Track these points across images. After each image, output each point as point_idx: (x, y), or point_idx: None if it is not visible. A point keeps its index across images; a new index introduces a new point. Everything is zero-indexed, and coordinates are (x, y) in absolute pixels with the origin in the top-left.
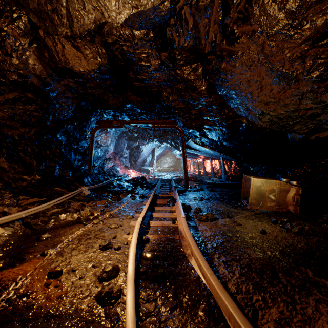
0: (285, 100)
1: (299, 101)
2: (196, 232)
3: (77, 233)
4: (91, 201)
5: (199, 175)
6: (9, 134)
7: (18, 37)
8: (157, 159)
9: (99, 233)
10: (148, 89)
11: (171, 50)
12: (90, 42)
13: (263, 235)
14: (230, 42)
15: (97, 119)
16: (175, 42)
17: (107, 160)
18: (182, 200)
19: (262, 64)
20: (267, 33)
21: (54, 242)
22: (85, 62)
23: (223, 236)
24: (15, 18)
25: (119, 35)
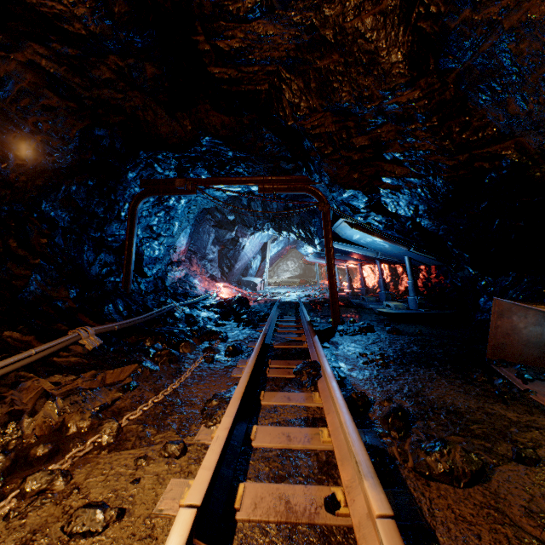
0: None
1: None
2: None
3: None
4: (90, 371)
5: (352, 293)
6: None
7: None
8: (270, 263)
9: None
10: (248, 89)
11: None
12: None
13: None
14: None
15: (142, 175)
16: None
17: (174, 264)
18: (334, 365)
19: None
20: None
21: None
22: None
23: None
24: None
25: None
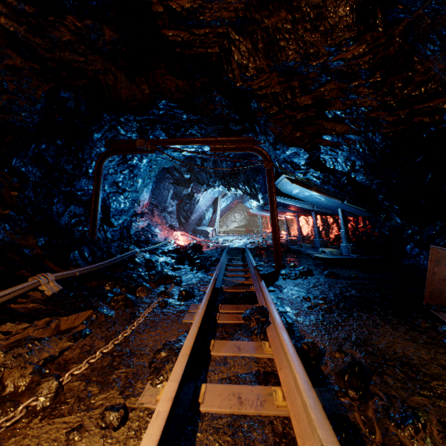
0: None
1: None
2: None
3: None
4: (45, 318)
5: (290, 240)
6: None
7: None
8: (220, 215)
9: None
10: (200, 51)
11: None
12: None
13: None
14: None
15: (107, 136)
16: None
17: (138, 215)
18: (281, 310)
19: None
20: None
21: None
22: None
23: None
24: None
25: None
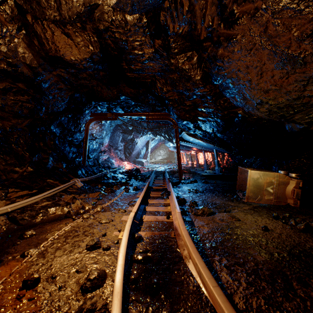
0: (288, 87)
1: (303, 87)
2: (192, 228)
3: (65, 230)
4: (83, 194)
5: (192, 167)
6: (1, 125)
7: (5, 22)
8: (151, 151)
9: (88, 229)
10: (142, 81)
11: (165, 37)
12: (82, 29)
13: (265, 232)
14: (228, 25)
15: (92, 111)
16: (169, 28)
17: (102, 152)
18: (176, 193)
19: (264, 46)
20: (272, 10)
21: (38, 239)
22: (76, 50)
23: (222, 233)
24: (0, 1)
25: (110, 21)
